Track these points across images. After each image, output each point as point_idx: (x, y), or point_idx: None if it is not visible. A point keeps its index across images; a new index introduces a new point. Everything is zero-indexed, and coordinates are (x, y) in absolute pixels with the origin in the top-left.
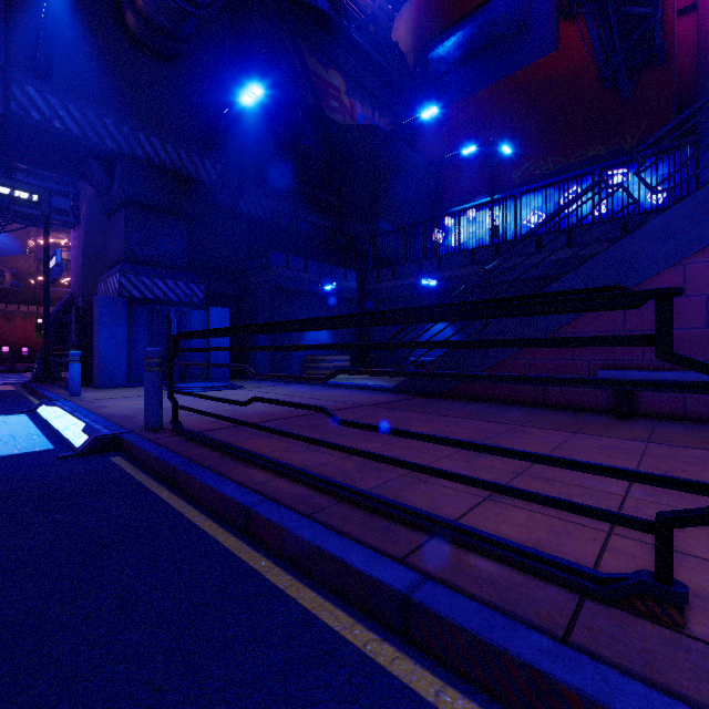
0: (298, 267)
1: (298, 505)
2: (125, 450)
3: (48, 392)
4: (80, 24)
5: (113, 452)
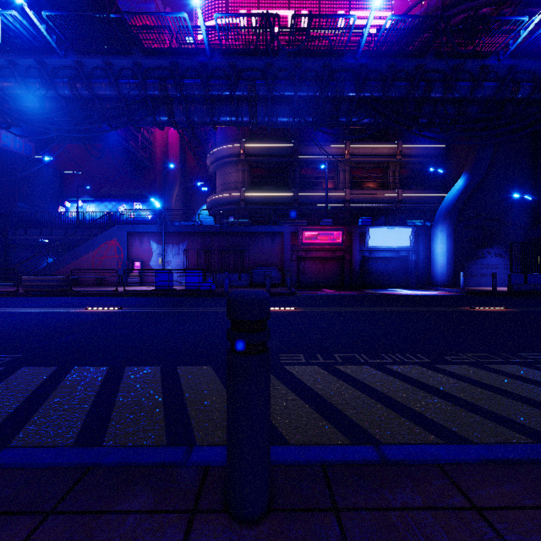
0: None
1: None
2: None
3: None
4: None
5: None
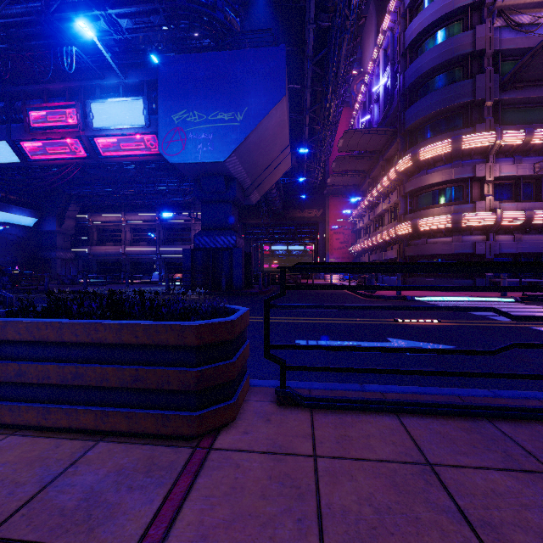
0: None
1: (477, 398)
2: None
3: None
4: None
5: None
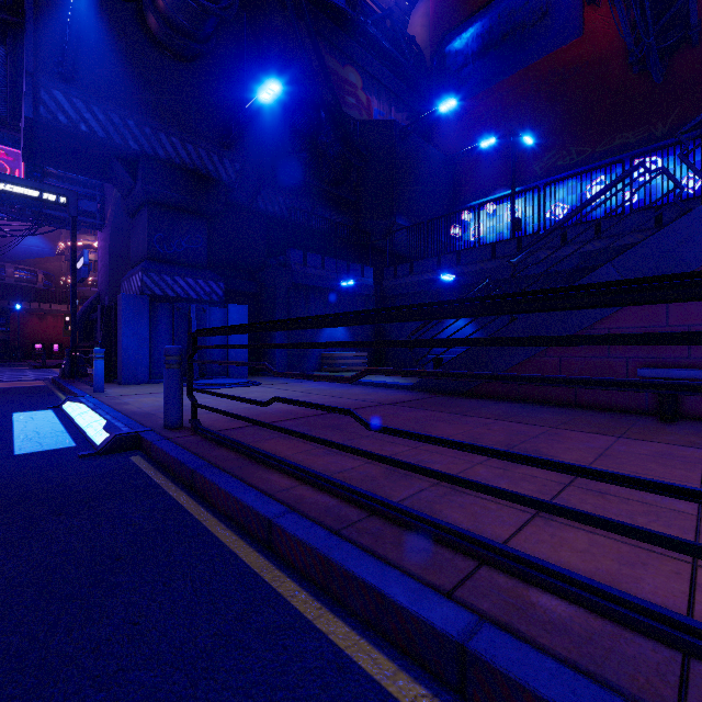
0: (315, 264)
1: (324, 518)
2: (145, 449)
3: (74, 388)
4: (104, 29)
5: (133, 451)
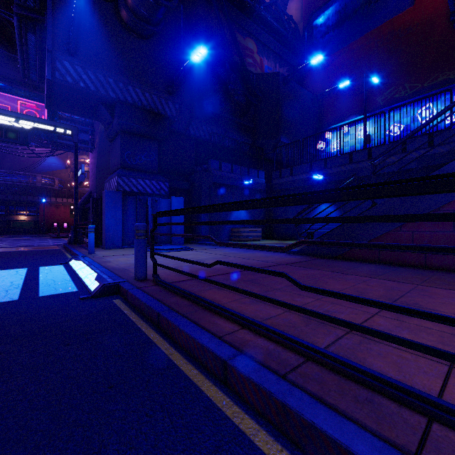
0: (227, 169)
1: (269, 362)
2: (122, 294)
3: (76, 251)
4: (94, 20)
5: (114, 295)
